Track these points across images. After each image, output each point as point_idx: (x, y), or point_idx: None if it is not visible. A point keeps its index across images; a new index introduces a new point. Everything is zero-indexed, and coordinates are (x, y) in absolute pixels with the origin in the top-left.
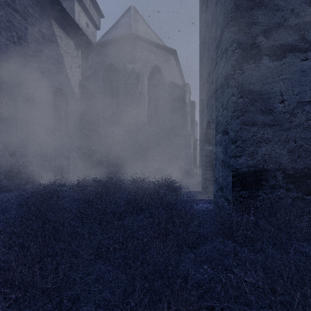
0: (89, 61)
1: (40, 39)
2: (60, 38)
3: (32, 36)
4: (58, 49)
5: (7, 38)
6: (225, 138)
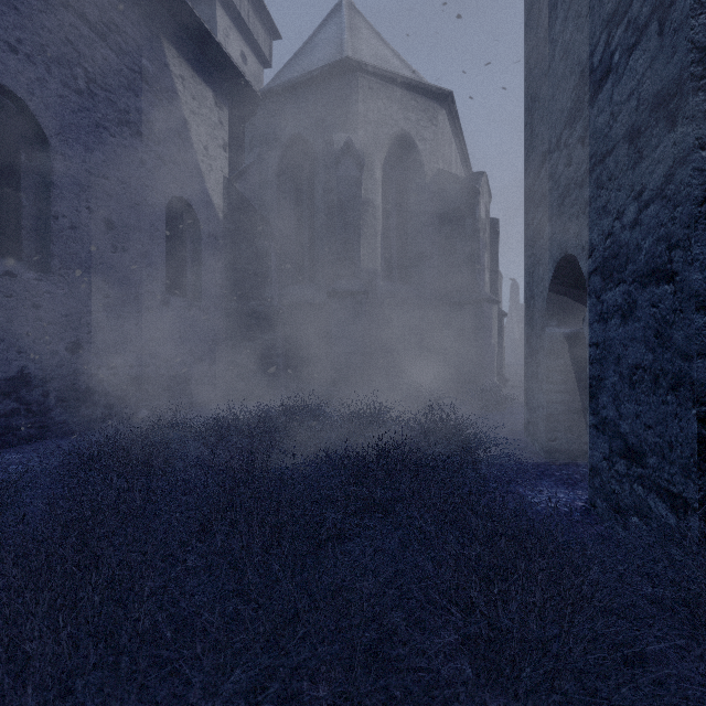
0: (246, 135)
1: (137, 84)
2: (182, 80)
3: (120, 77)
4: (177, 106)
5: (62, 82)
6: (657, 294)
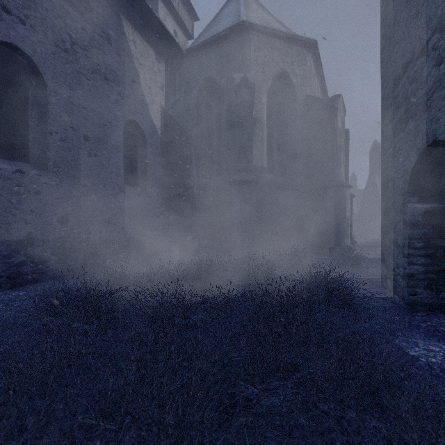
0: (176, 80)
1: (104, 45)
2: (134, 43)
3: (93, 41)
4: (131, 60)
5: (55, 44)
6: None
